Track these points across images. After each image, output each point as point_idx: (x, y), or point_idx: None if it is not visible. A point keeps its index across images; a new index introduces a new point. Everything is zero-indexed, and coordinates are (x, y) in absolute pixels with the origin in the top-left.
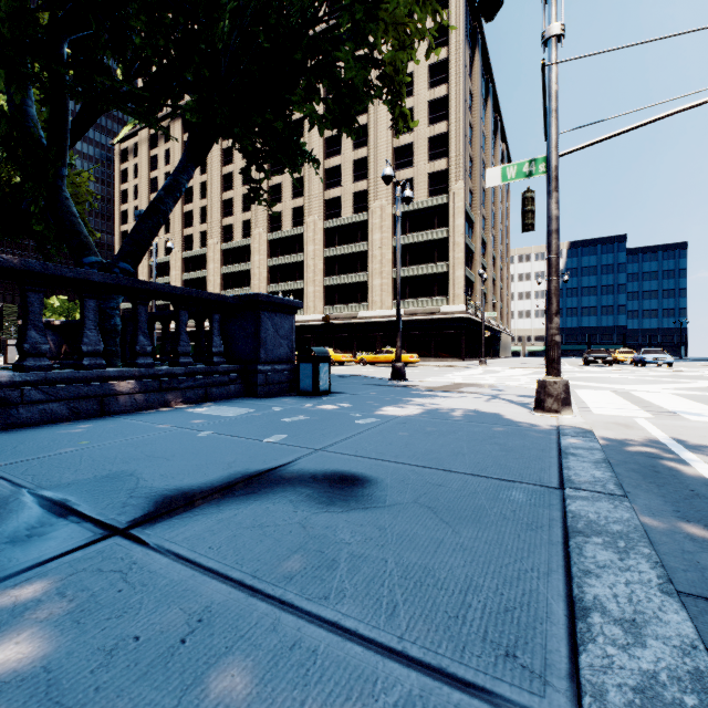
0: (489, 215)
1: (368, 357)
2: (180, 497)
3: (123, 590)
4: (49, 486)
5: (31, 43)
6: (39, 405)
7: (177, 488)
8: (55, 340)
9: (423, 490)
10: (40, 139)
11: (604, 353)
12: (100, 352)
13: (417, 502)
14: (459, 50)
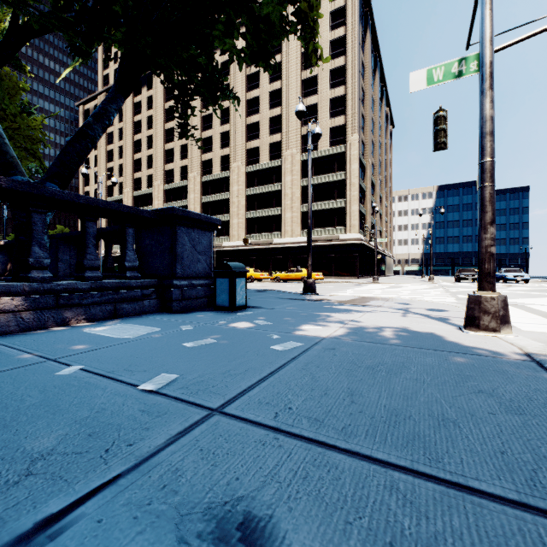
0: (377, 163)
1: (282, 275)
2: None
3: None
4: None
5: None
6: None
7: None
8: (2, 258)
9: None
10: None
11: (473, 272)
12: None
13: None
14: (354, 28)
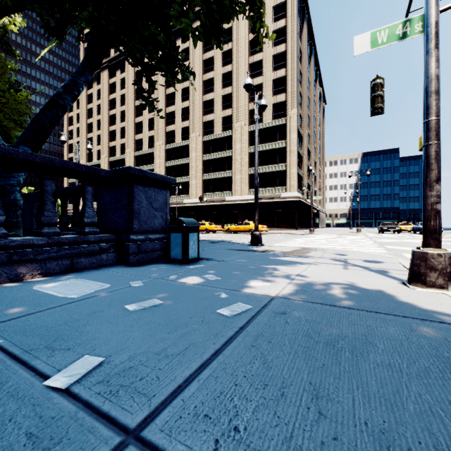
0: (312, 133)
1: (232, 227)
2: None
3: None
4: None
5: None
6: None
7: None
8: None
9: None
10: None
11: (394, 224)
12: None
13: None
14: (294, 20)
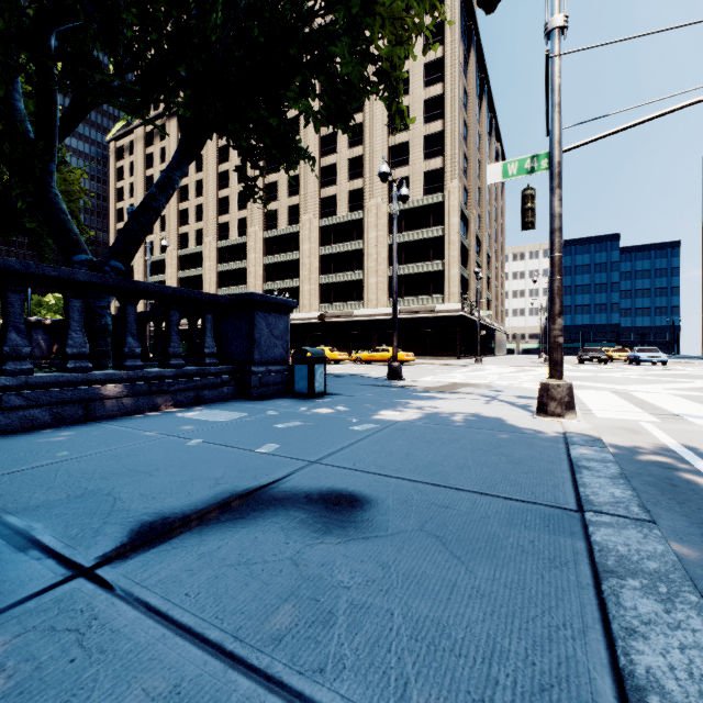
0: (484, 213)
1: (364, 356)
2: (159, 523)
3: (76, 659)
4: (15, 509)
5: (17, 34)
6: (19, 411)
7: (157, 511)
8: (47, 339)
9: (428, 514)
10: (28, 134)
11: (599, 351)
12: (85, 354)
13: (423, 530)
14: (454, 49)
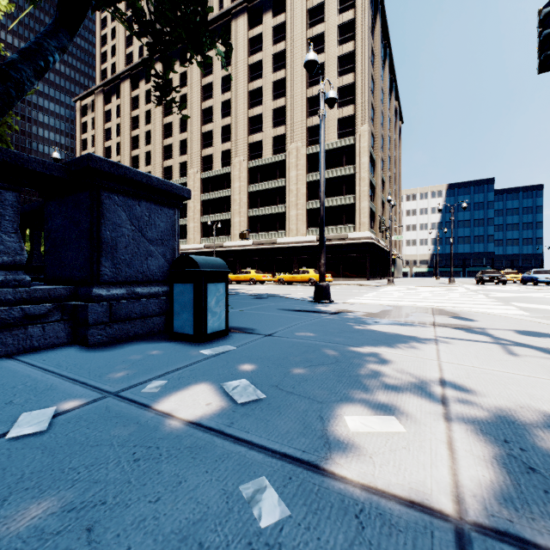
0: (387, 158)
1: (286, 277)
2: None
3: None
4: None
5: None
6: None
7: None
8: None
9: None
10: None
11: (497, 273)
12: None
13: None
14: (365, 11)
